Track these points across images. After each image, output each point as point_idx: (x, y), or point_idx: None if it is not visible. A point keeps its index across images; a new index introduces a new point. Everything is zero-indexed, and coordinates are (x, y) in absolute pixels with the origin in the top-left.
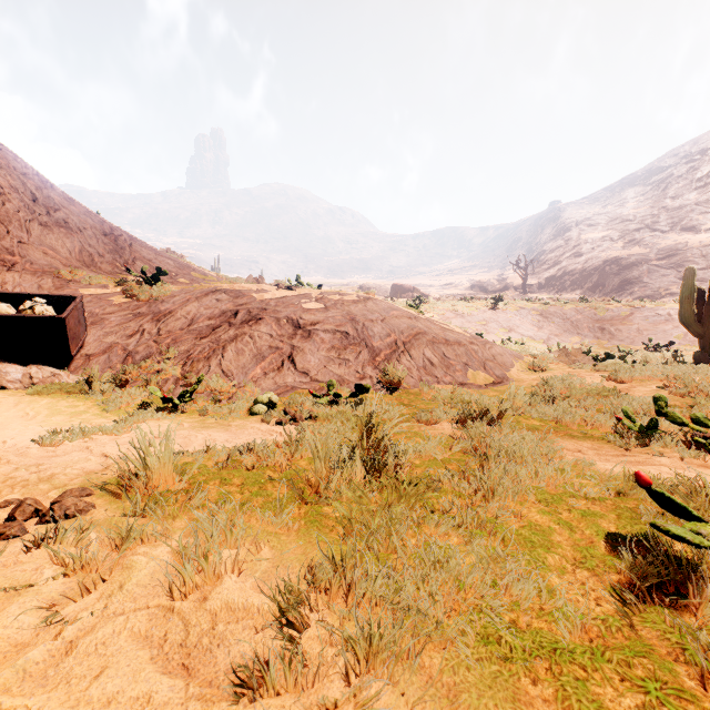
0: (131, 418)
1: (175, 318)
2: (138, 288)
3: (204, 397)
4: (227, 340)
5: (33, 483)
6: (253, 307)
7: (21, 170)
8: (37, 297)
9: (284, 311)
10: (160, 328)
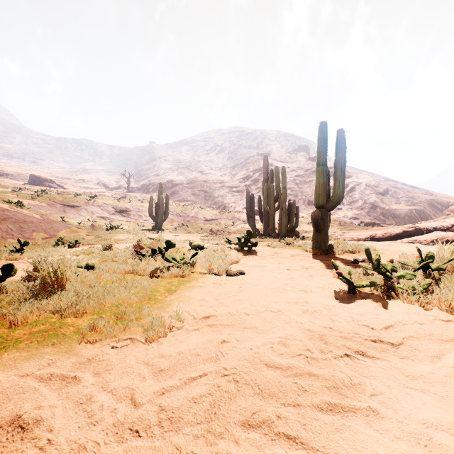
0: None
1: None
2: None
3: None
4: None
5: None
6: None
7: None
8: None
9: None
10: None
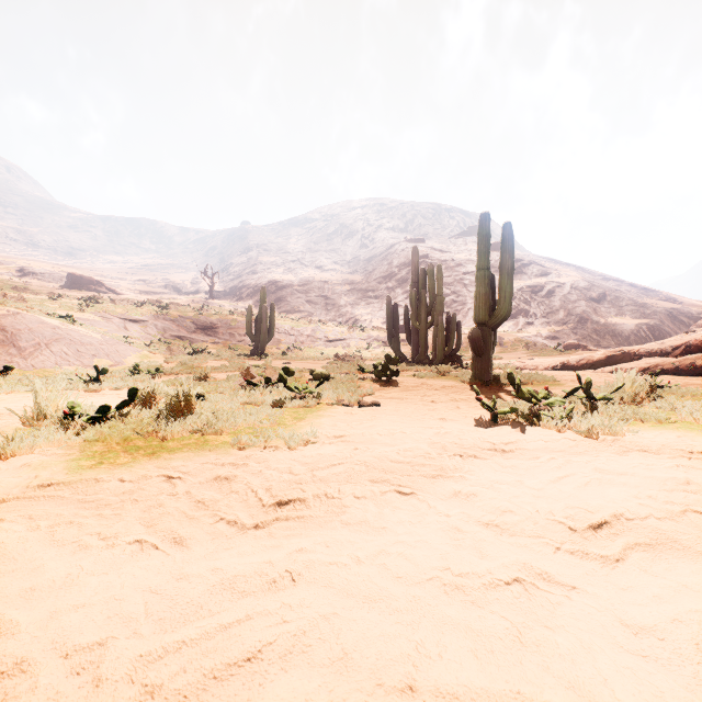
0: None
1: None
2: None
3: None
4: None
5: None
6: None
7: None
8: None
9: None
10: None
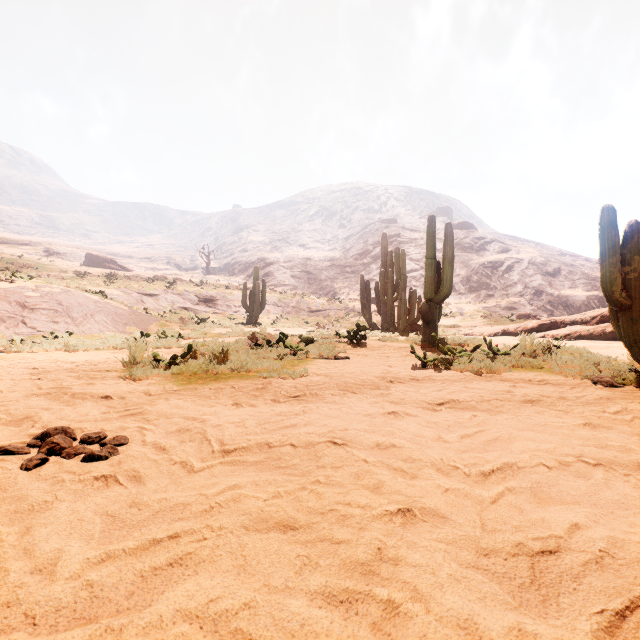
0: None
1: None
2: None
3: None
4: None
5: None
6: None
7: None
8: None
9: (13, 296)
10: None
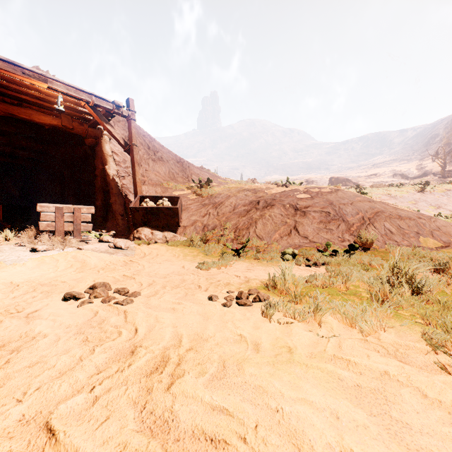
0: (229, 259)
1: (225, 206)
2: (199, 190)
3: (251, 250)
4: (257, 217)
5: (224, 285)
6: (267, 198)
7: (142, 134)
8: (164, 198)
9: (286, 200)
10: (218, 212)
